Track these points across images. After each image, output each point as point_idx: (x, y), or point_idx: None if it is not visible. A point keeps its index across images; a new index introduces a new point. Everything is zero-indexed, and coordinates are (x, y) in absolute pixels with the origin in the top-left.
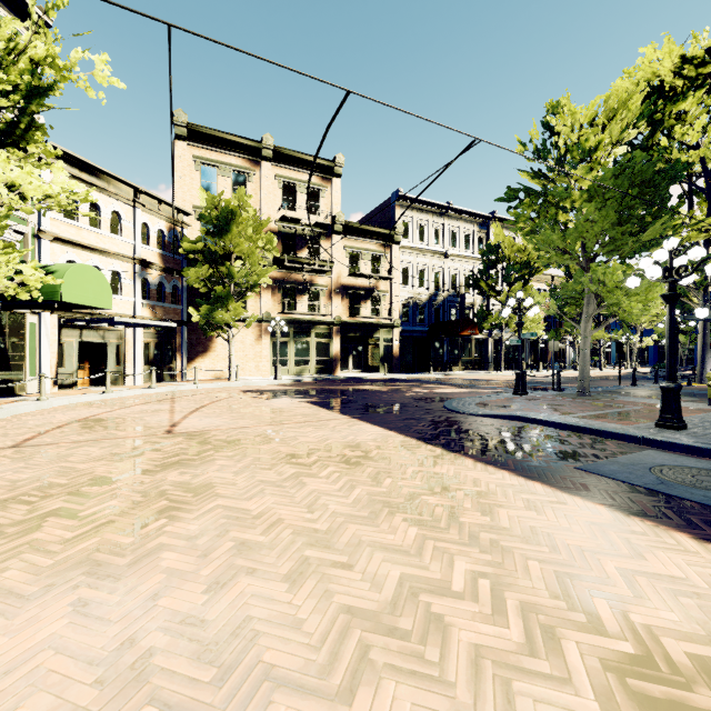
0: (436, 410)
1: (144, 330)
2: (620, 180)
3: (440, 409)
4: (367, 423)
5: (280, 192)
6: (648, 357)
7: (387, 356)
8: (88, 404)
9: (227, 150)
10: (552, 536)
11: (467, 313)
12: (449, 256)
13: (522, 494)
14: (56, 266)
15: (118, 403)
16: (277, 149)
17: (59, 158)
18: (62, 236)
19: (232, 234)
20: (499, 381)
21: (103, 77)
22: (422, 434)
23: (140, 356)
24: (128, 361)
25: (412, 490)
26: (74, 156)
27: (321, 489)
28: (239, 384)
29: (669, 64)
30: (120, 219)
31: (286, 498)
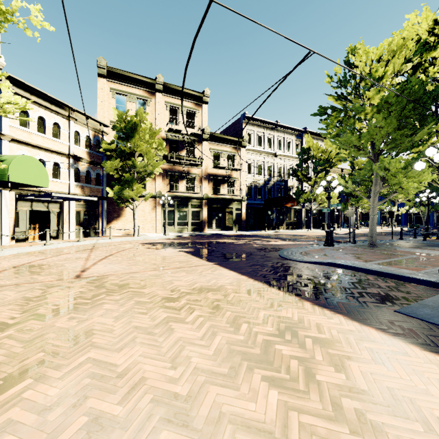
0: (273, 258)
1: (77, 202)
2: (400, 98)
3: (276, 257)
4: (225, 269)
5: (168, 113)
6: (400, 220)
7: (237, 219)
8: (30, 253)
9: (133, 85)
10: (415, 402)
11: (288, 192)
12: (277, 155)
13: (364, 343)
14: (5, 156)
15: (52, 253)
16: (166, 84)
17: (15, 85)
18: (17, 138)
19: (135, 139)
20: (311, 236)
21: (37, 21)
22: (267, 278)
23: (73, 219)
24: (65, 223)
25: (266, 338)
26: (26, 84)
27: (186, 336)
28: (140, 239)
29: (425, 26)
30: (59, 128)
31: (153, 348)
